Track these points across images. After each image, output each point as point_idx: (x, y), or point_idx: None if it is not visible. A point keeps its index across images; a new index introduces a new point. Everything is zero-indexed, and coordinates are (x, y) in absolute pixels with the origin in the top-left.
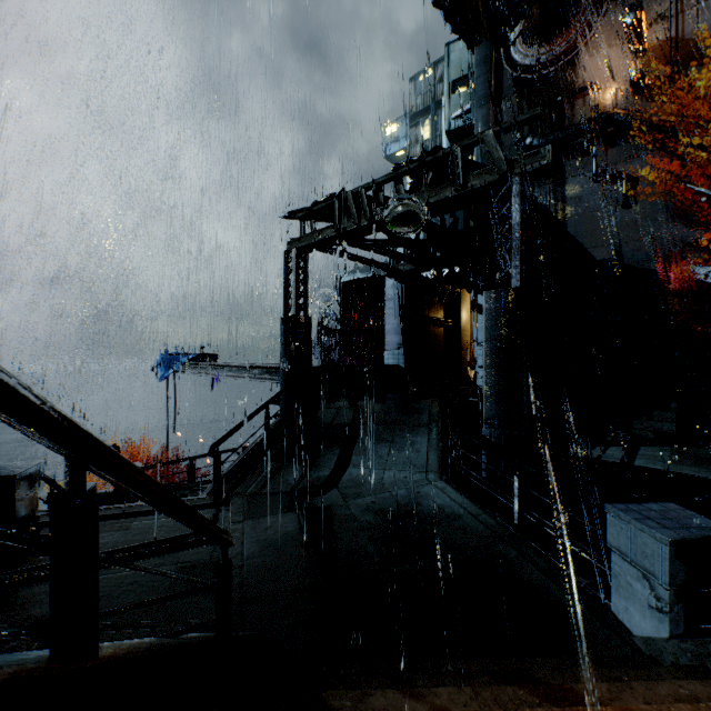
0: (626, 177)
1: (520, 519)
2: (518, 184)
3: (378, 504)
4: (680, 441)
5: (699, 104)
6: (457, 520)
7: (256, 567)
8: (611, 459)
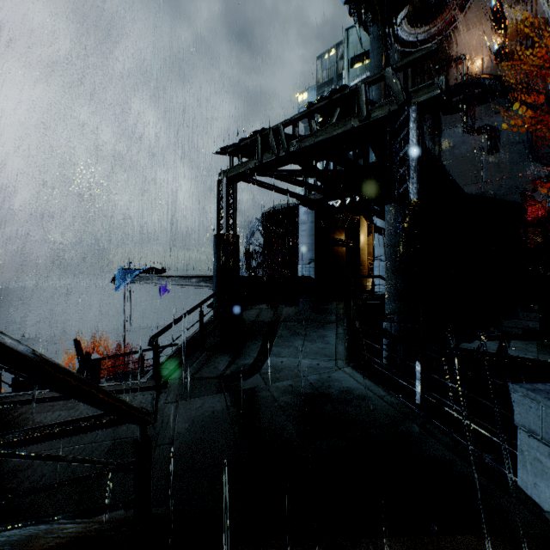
0: (490, 128)
1: (422, 399)
2: (415, 112)
3: (295, 387)
4: (543, 336)
5: (549, 70)
6: (365, 400)
7: (184, 442)
8: (488, 350)
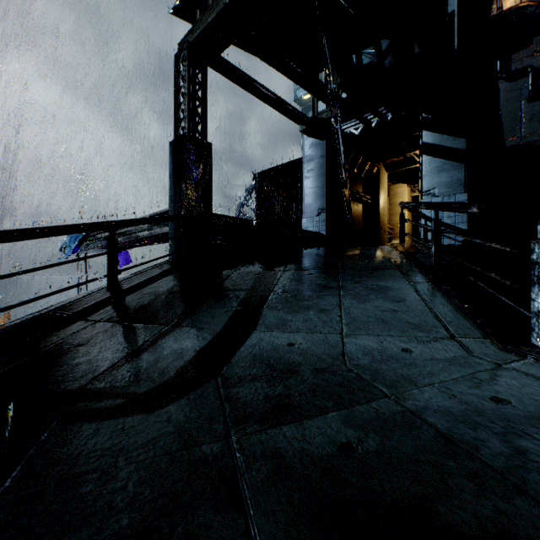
0: (532, 69)
1: None
2: None
3: (375, 468)
4: None
5: None
6: None
7: None
8: None
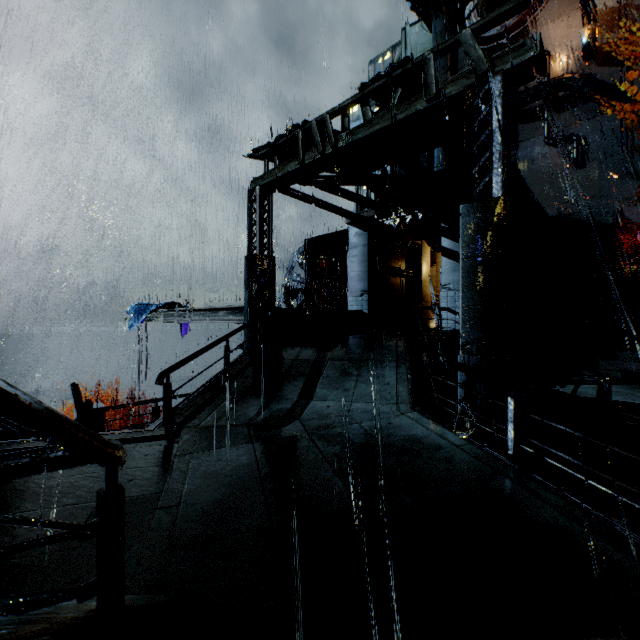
0: (577, 138)
1: (516, 448)
2: (499, 83)
3: (345, 436)
4: None
5: None
6: (438, 451)
7: (195, 504)
8: (586, 395)
